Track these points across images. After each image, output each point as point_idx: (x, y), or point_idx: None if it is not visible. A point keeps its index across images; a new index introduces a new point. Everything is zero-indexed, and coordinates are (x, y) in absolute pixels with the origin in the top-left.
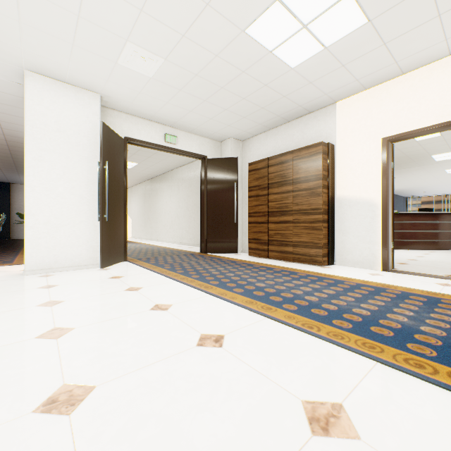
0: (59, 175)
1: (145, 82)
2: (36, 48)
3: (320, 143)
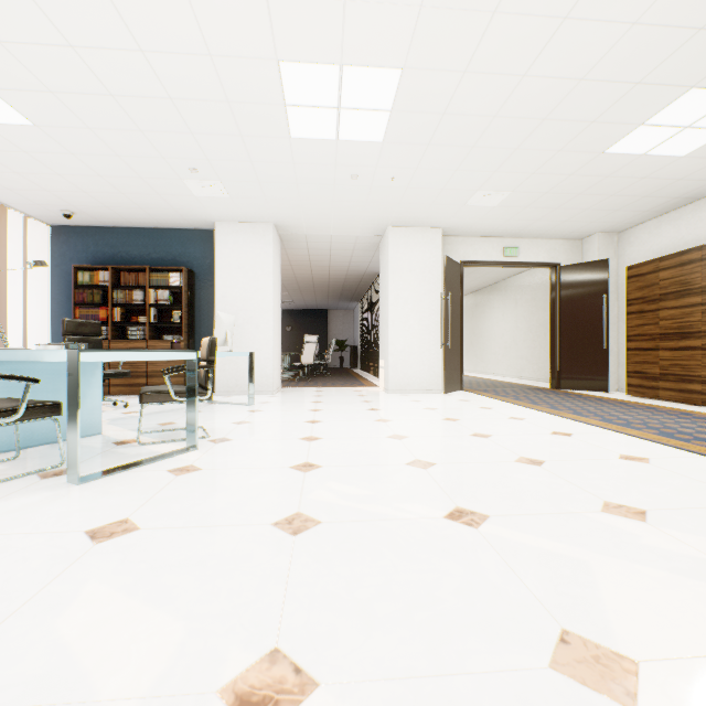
0: (410, 309)
1: (488, 211)
2: (403, 213)
3: None
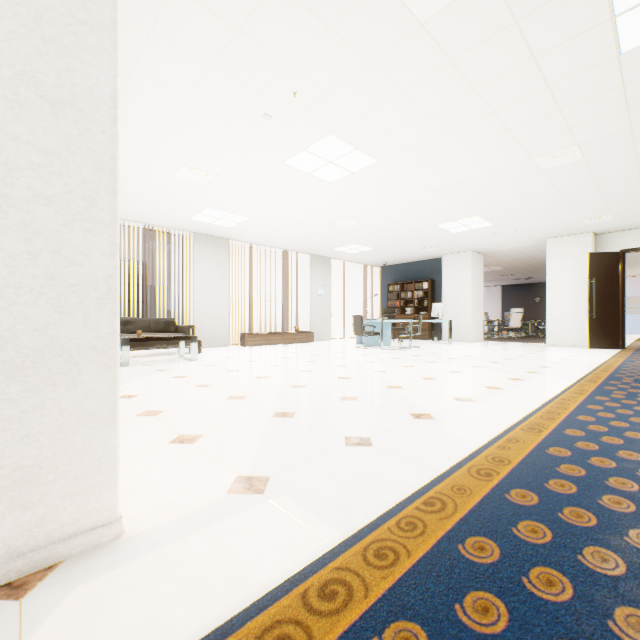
0: (563, 291)
1: (613, 221)
2: (545, 234)
3: None
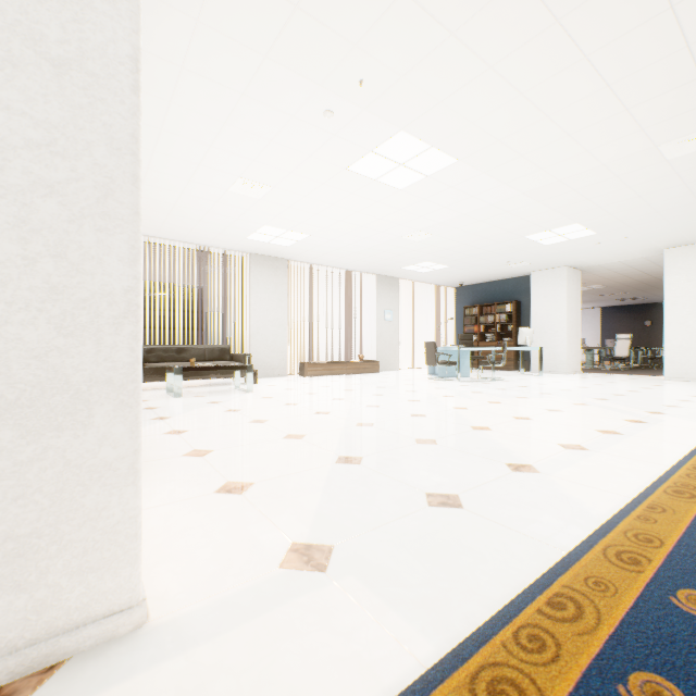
0: (688, 312)
1: None
2: (664, 243)
3: None
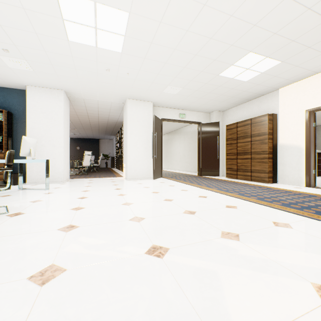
0: (138, 139)
1: (172, 96)
2: (134, 92)
3: (267, 114)
